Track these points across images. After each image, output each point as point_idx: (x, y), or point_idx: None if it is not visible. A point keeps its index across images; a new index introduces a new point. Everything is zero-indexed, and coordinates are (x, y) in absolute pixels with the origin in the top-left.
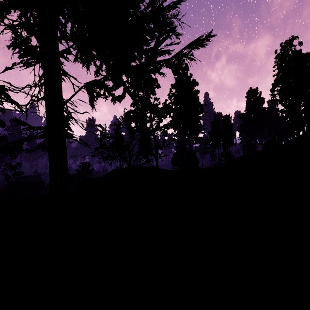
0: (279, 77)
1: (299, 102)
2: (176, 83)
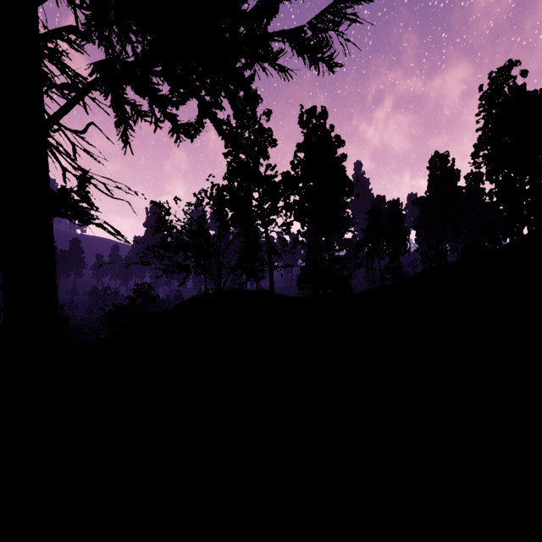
0: (488, 133)
1: (522, 176)
2: (305, 142)
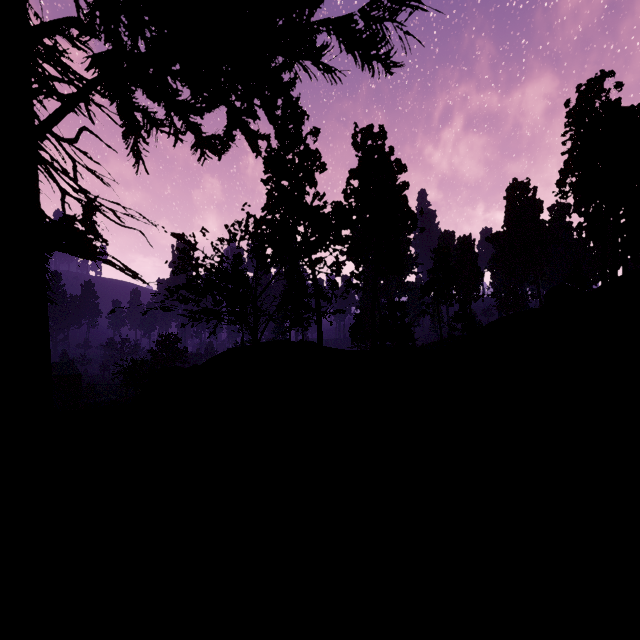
0: (575, 156)
1: (617, 208)
2: (359, 167)
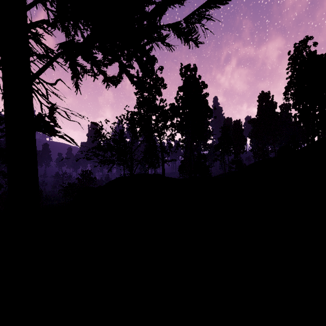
0: (293, 80)
1: (314, 106)
2: (183, 85)
